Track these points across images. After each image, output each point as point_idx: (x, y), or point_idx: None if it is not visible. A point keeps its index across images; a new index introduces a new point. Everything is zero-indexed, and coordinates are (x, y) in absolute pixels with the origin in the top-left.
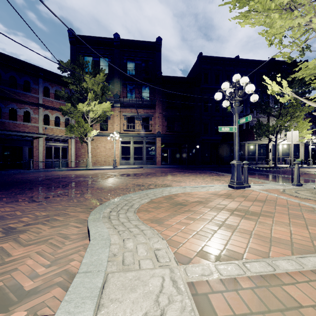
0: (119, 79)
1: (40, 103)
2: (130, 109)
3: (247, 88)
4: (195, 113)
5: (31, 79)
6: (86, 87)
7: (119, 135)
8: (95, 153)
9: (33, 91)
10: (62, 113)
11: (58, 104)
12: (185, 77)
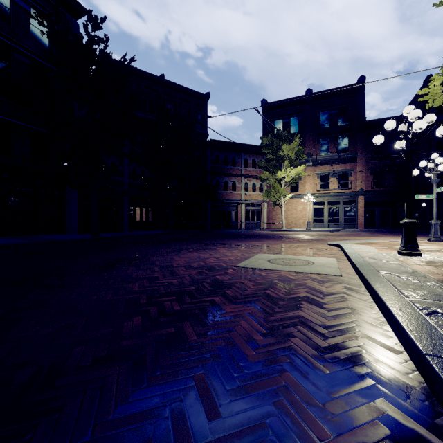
0: (311, 135)
1: (243, 174)
2: (324, 167)
3: (438, 168)
4: (419, 160)
5: (236, 155)
6: (282, 154)
7: (313, 197)
8: (285, 216)
9: (238, 164)
10: (260, 181)
11: (254, 172)
12: (401, 116)
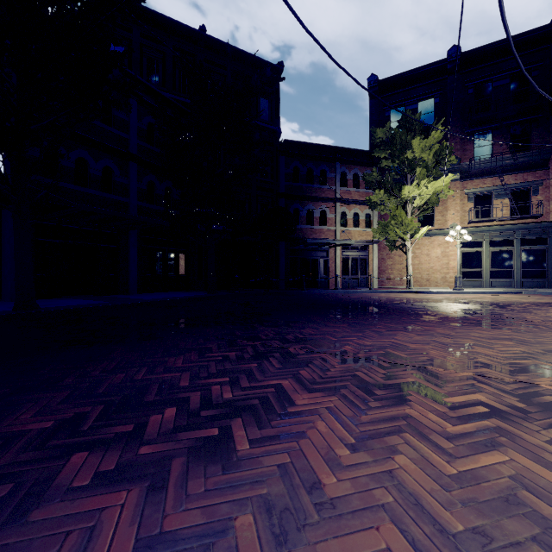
0: (458, 128)
1: (338, 198)
2: (481, 180)
3: None
4: None
5: (327, 166)
6: (409, 158)
7: (466, 231)
8: None
9: (329, 182)
10: (369, 207)
11: (356, 194)
12: None
